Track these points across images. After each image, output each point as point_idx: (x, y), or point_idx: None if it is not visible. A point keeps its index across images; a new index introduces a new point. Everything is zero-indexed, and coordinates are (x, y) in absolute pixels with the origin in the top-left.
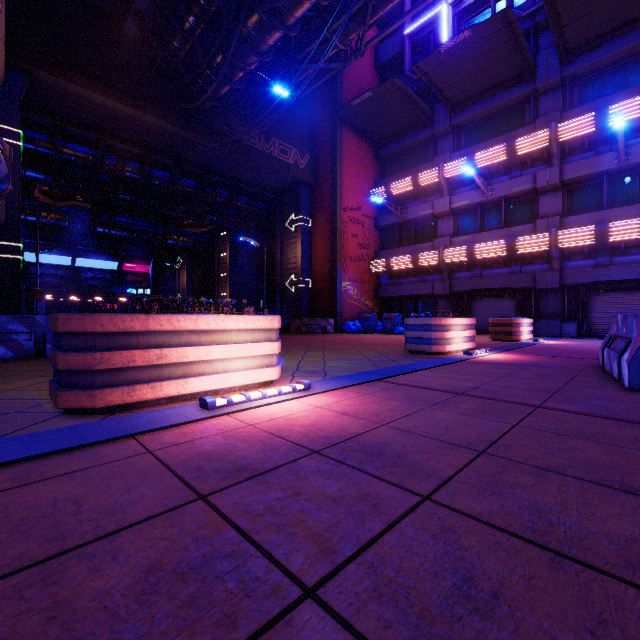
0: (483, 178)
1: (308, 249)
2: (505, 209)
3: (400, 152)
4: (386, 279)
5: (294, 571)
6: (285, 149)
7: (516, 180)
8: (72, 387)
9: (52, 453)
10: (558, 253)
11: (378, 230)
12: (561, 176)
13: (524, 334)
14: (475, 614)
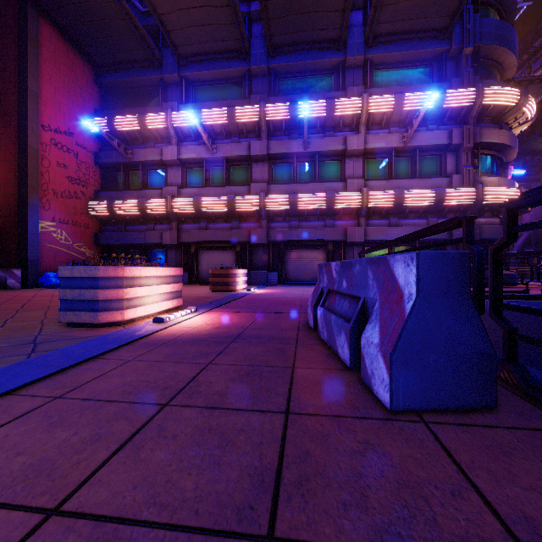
0: (208, 134)
1: None
2: (227, 170)
3: (127, 87)
4: (110, 225)
5: None
6: None
7: (235, 145)
8: None
9: None
10: (266, 214)
11: (100, 167)
12: (268, 150)
13: (240, 284)
14: None
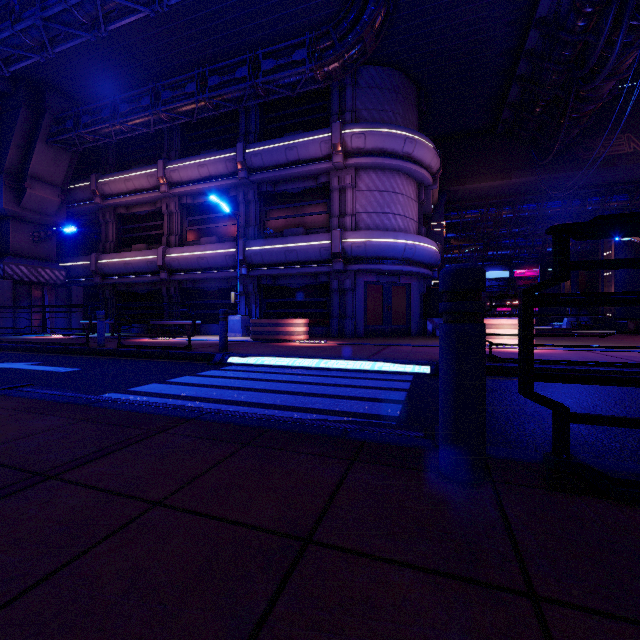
0: None
1: None
2: None
3: None
4: None
5: None
6: None
7: None
8: None
9: None
10: None
11: None
12: None
13: None
14: None
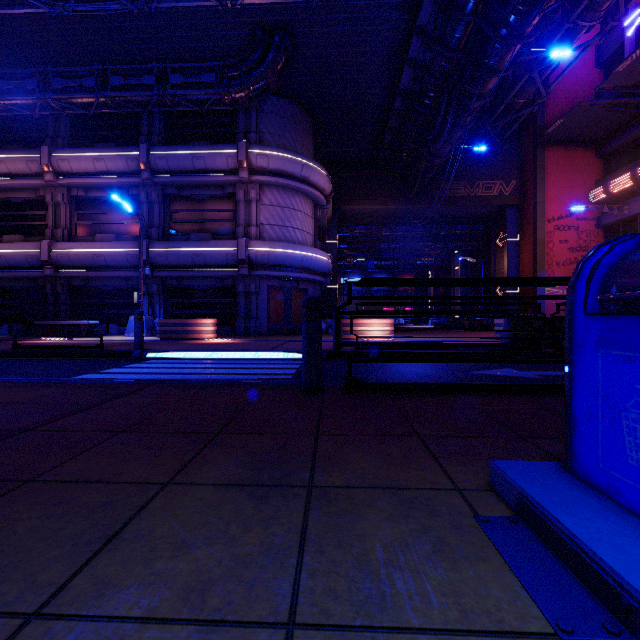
0: None
1: (515, 260)
2: None
3: (626, 144)
4: None
5: None
6: (489, 186)
7: None
8: None
9: None
10: None
11: (602, 229)
12: None
13: None
14: None
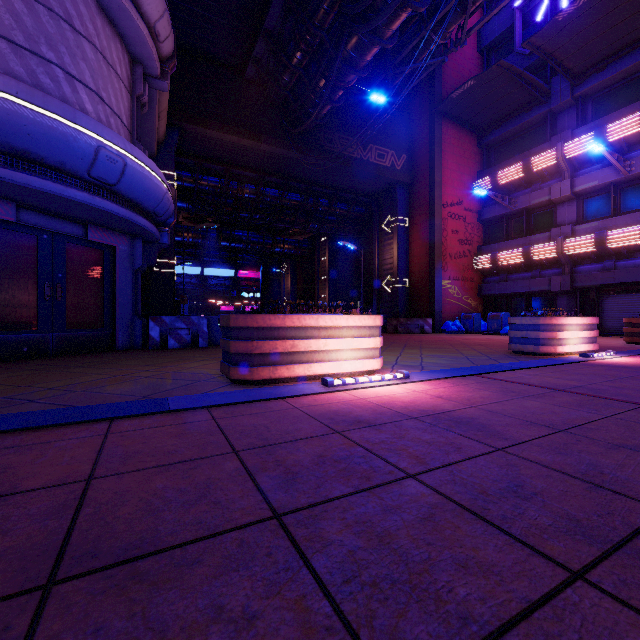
0: (617, 153)
1: (405, 249)
2: None
3: (508, 137)
4: (491, 276)
5: (401, 467)
6: (382, 153)
7: None
8: (239, 365)
9: (239, 403)
10: None
11: (482, 224)
12: None
13: None
14: (517, 497)
